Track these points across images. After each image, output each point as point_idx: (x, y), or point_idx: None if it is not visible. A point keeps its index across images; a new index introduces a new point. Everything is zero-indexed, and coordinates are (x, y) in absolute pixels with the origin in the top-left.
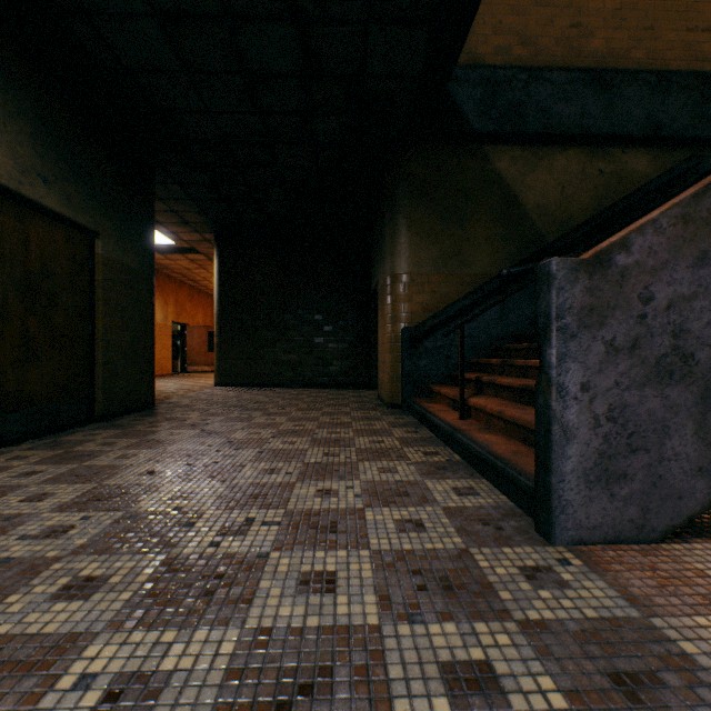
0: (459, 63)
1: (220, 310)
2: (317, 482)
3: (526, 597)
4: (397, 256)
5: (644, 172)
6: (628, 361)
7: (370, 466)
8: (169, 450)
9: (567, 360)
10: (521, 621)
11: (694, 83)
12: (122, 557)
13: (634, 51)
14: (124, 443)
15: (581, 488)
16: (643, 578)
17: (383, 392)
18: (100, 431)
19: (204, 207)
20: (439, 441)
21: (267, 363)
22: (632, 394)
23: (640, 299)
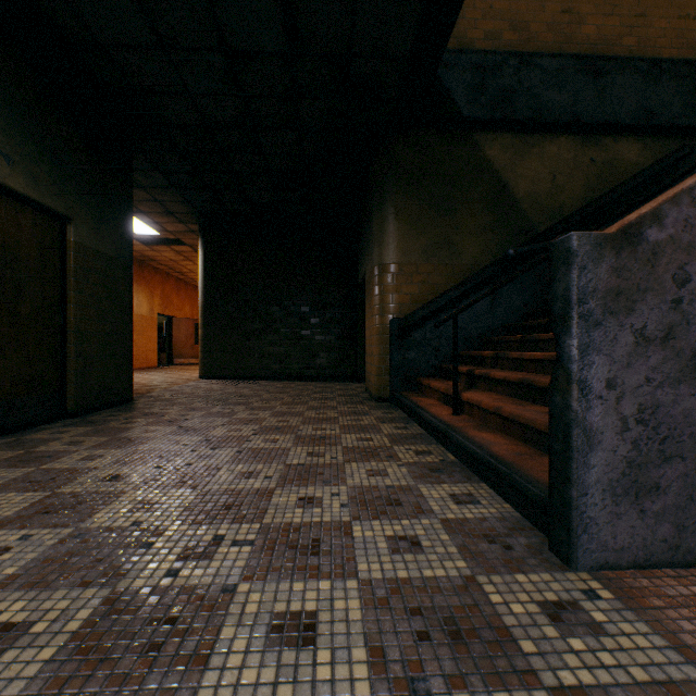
0: (448, 48)
1: (205, 302)
2: (299, 488)
3: (553, 648)
4: (385, 245)
5: (636, 161)
6: (660, 353)
7: (358, 467)
8: (140, 450)
9: (590, 352)
10: (554, 688)
11: (686, 72)
12: (56, 592)
13: (626, 38)
14: (93, 442)
15: (607, 502)
16: (691, 617)
17: (371, 385)
18: (70, 428)
19: (188, 196)
20: (431, 438)
21: (253, 356)
22: (666, 393)
23: (674, 281)
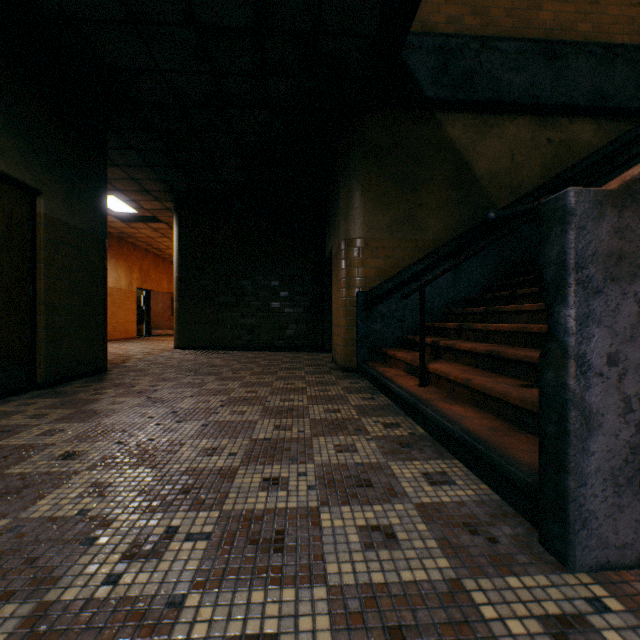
0: (412, 31)
1: (180, 276)
2: (263, 467)
3: None
4: (351, 220)
5: (590, 142)
6: None
7: (326, 442)
8: (103, 423)
9: (589, 324)
10: None
11: (638, 56)
12: None
13: (581, 24)
14: (57, 415)
15: (608, 493)
16: None
17: (338, 356)
18: (37, 400)
19: (163, 174)
20: (398, 409)
21: (225, 327)
22: None
23: None
